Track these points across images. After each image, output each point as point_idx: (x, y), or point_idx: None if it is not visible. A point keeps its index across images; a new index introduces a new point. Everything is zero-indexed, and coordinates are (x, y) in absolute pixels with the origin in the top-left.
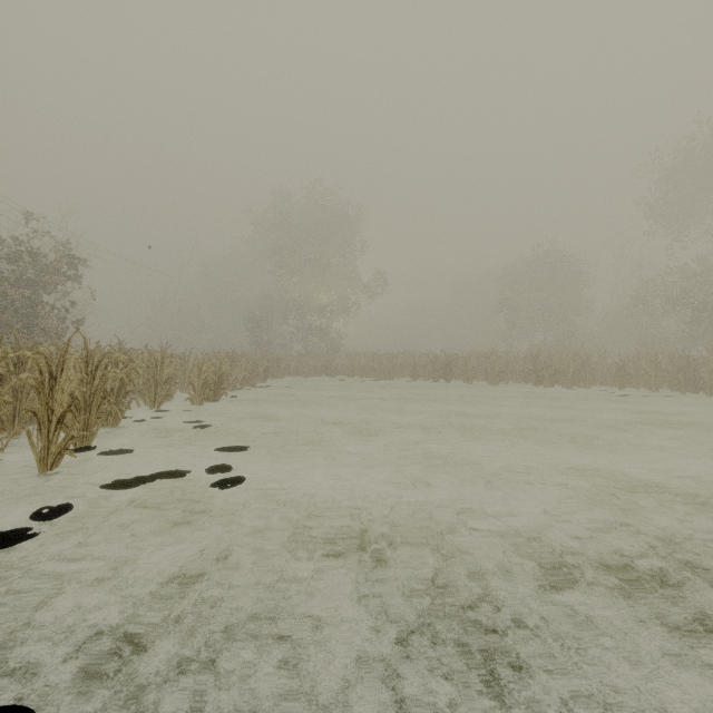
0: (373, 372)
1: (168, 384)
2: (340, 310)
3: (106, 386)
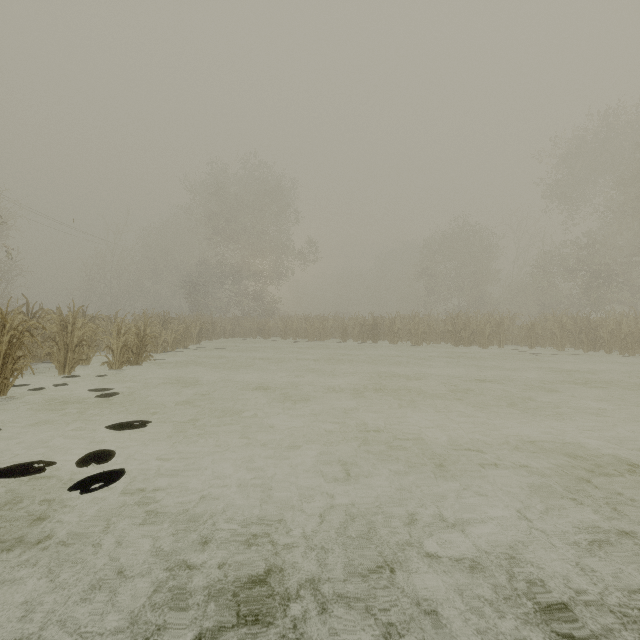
0: (305, 334)
1: (86, 347)
2: (275, 275)
3: None
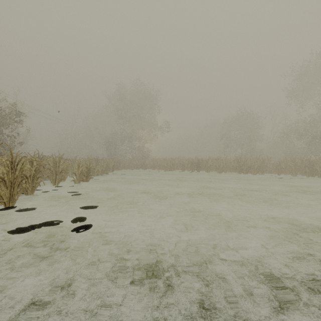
0: (164, 167)
1: (63, 173)
2: (148, 138)
3: (26, 174)
